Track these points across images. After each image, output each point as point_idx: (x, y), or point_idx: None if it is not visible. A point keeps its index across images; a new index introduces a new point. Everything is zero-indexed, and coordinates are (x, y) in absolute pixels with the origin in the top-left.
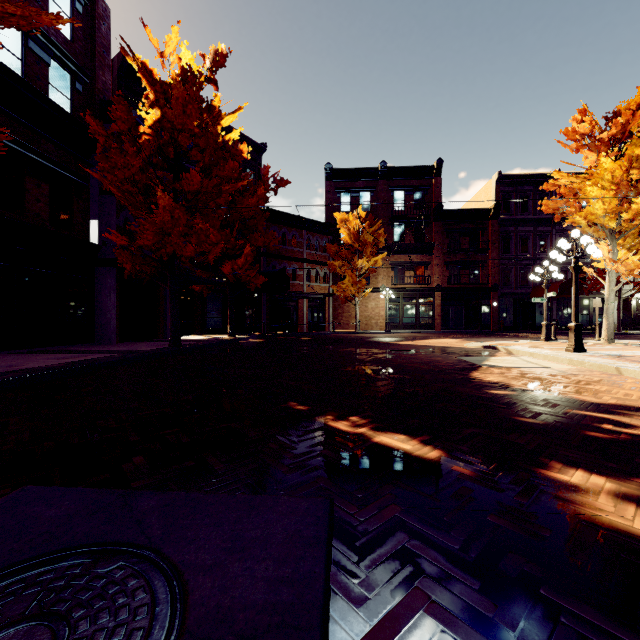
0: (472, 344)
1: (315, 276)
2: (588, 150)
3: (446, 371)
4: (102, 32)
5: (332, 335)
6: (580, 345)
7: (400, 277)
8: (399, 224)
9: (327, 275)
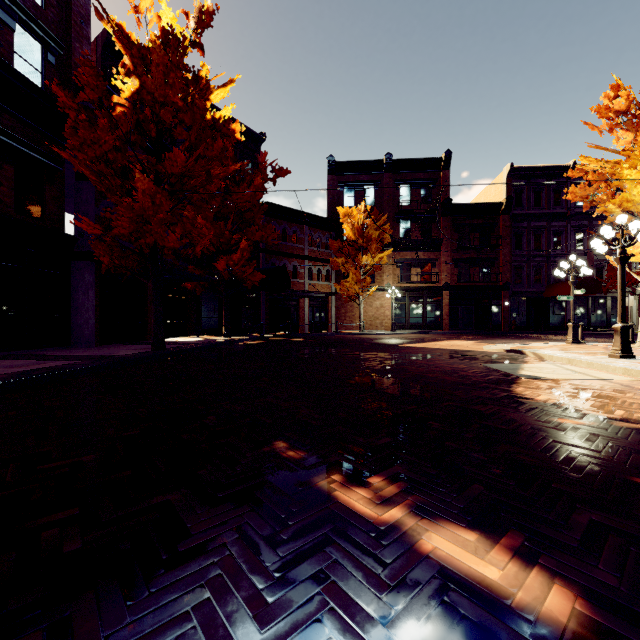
0: (491, 347)
1: (317, 274)
2: (623, 129)
3: (479, 385)
4: None
5: (335, 336)
6: (628, 350)
7: (406, 275)
8: (405, 219)
9: (329, 273)
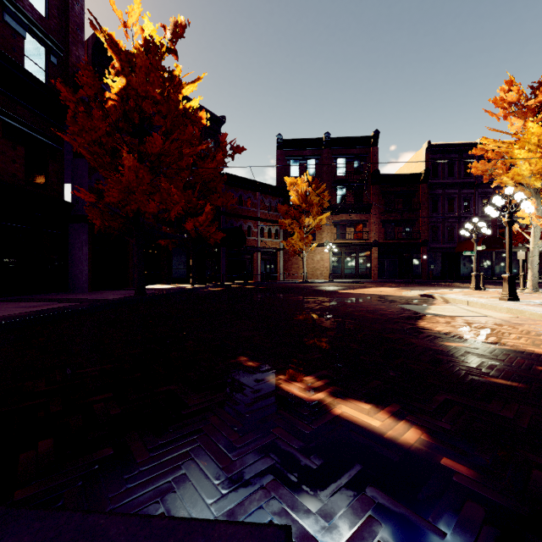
0: (409, 293)
1: (268, 233)
2: (515, 117)
3: (393, 320)
4: (75, 11)
5: (283, 284)
6: (514, 294)
7: (342, 233)
8: (341, 187)
9: (278, 232)
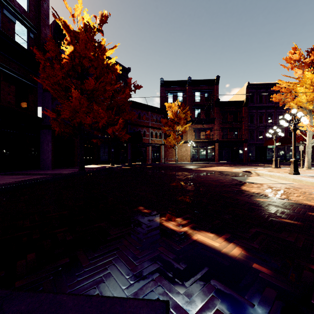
0: (236, 169)
1: (155, 135)
2: (298, 68)
3: (227, 186)
4: (44, 7)
5: (163, 165)
6: (297, 171)
7: (198, 135)
8: (197, 108)
9: (161, 134)
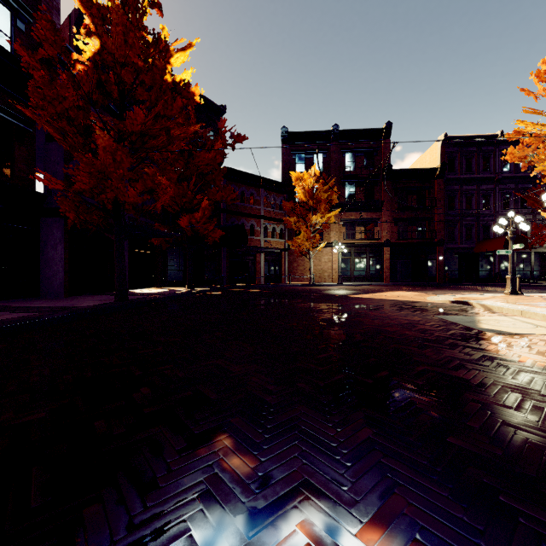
0: (435, 298)
1: (272, 232)
2: None
3: (446, 341)
4: None
5: (288, 287)
6: None
7: (351, 233)
8: (350, 183)
9: (283, 231)
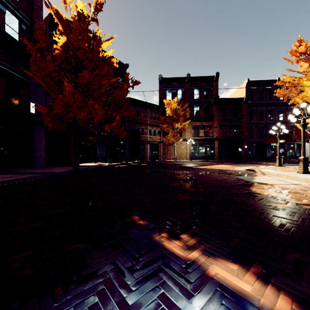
0: (239, 168)
1: (153, 132)
2: (303, 61)
3: (234, 187)
4: None
5: (162, 163)
6: (306, 169)
7: (197, 133)
8: (196, 106)
9: (159, 132)
